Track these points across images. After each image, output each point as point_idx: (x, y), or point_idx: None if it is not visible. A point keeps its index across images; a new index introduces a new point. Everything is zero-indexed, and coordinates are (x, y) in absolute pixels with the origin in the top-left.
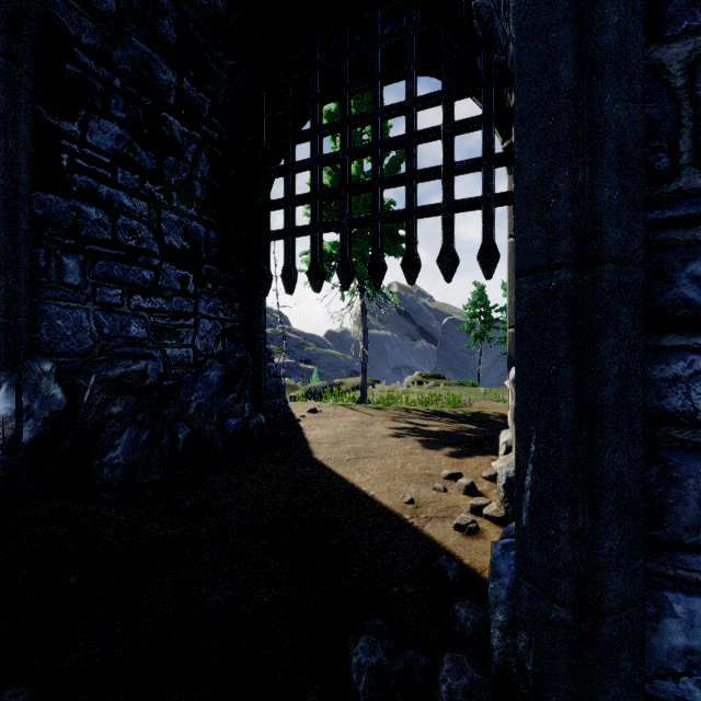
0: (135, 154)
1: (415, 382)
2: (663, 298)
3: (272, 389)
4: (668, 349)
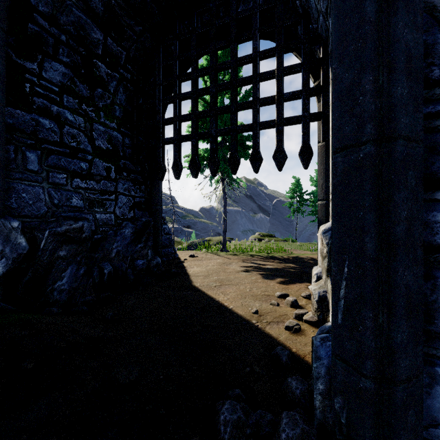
0: (75, 86)
1: (256, 239)
2: (435, 166)
3: (166, 242)
4: (439, 201)
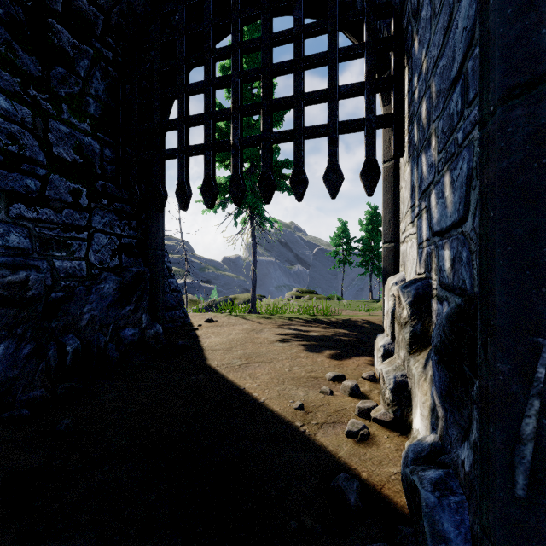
0: (15, 56)
1: (294, 297)
2: None
3: (172, 302)
4: None
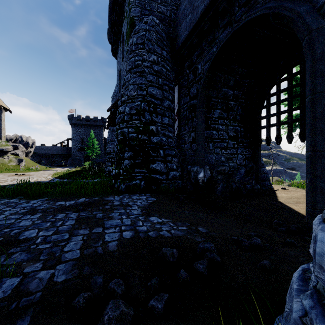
0: (222, 115)
1: None
2: None
3: (264, 178)
4: None
